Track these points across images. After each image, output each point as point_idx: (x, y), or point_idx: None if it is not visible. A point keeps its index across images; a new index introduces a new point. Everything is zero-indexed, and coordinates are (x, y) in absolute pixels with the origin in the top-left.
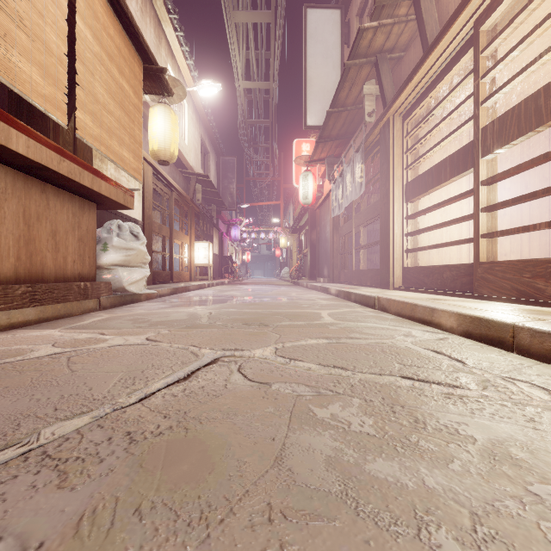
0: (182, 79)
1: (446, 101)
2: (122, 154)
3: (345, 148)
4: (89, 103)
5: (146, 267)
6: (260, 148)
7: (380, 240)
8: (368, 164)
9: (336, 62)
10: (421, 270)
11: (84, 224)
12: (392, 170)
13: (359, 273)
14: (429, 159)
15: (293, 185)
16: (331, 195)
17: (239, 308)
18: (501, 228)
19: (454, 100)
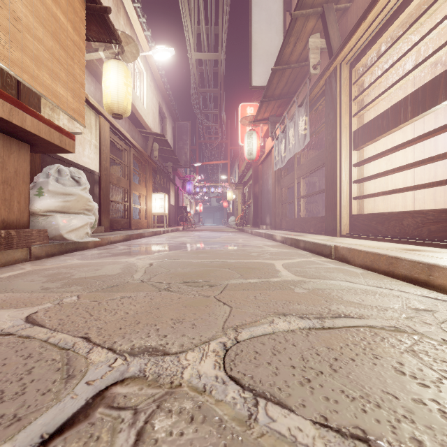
0: (140, 49)
1: (405, 36)
2: (56, 90)
3: (286, 108)
4: (3, 18)
5: (91, 214)
6: (210, 115)
7: (326, 188)
8: (309, 119)
9: (278, 28)
10: (373, 217)
11: (12, 165)
12: (339, 118)
13: (301, 220)
14: (375, 108)
15: (238, 147)
16: (273, 151)
17: (185, 257)
18: (445, 176)
19: (402, 46)
